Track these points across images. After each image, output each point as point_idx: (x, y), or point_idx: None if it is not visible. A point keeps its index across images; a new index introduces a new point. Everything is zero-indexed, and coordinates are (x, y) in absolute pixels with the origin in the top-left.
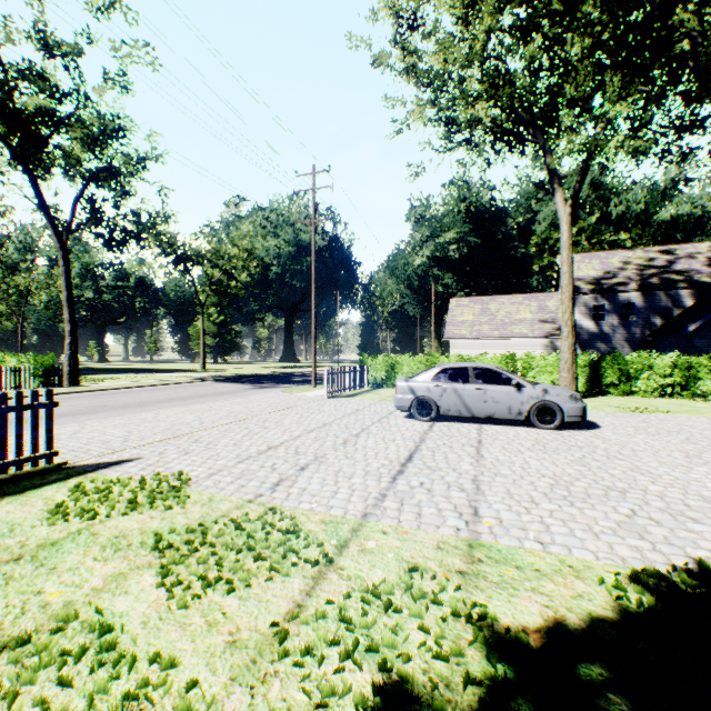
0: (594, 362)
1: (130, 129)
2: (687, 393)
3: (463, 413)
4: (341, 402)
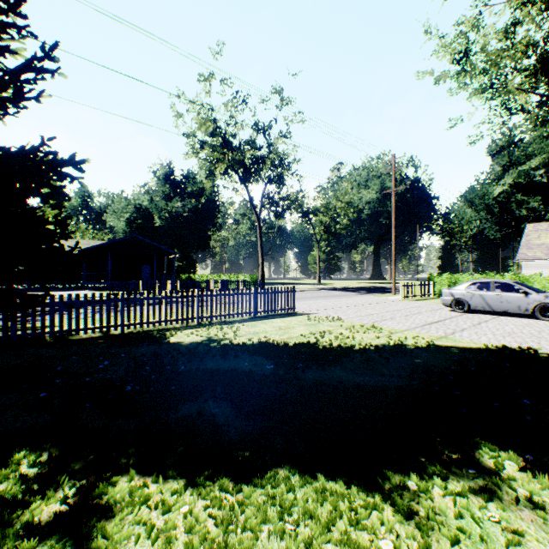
0: None
1: (289, 155)
2: None
3: (486, 309)
4: (410, 302)
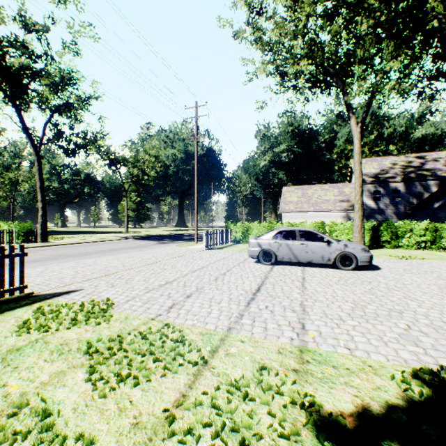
0: (375, 227)
1: (80, 79)
2: (434, 247)
3: (292, 260)
4: (214, 252)
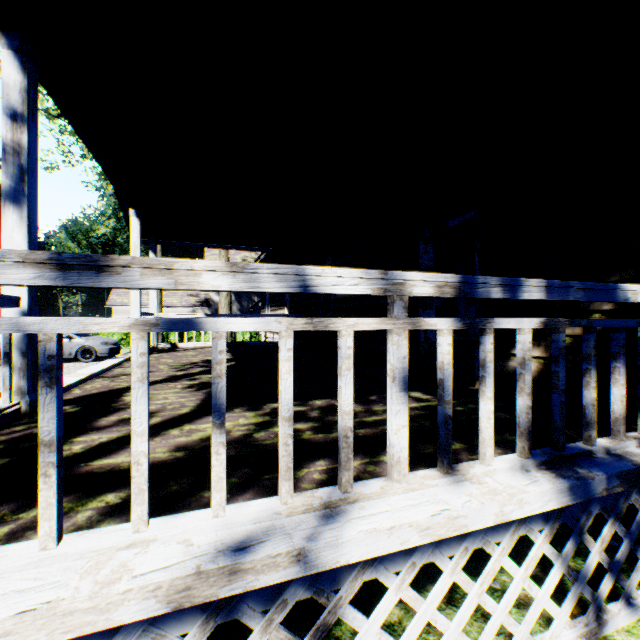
0: None
1: None
2: None
3: None
4: None
